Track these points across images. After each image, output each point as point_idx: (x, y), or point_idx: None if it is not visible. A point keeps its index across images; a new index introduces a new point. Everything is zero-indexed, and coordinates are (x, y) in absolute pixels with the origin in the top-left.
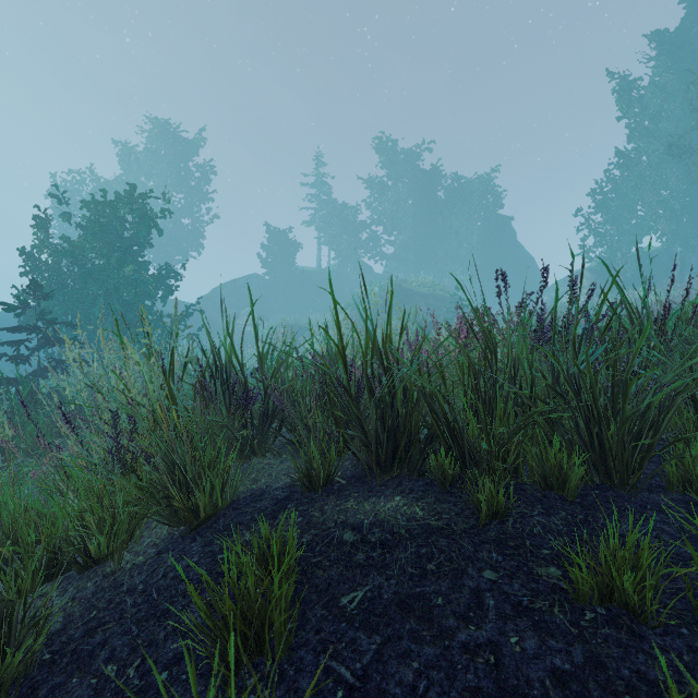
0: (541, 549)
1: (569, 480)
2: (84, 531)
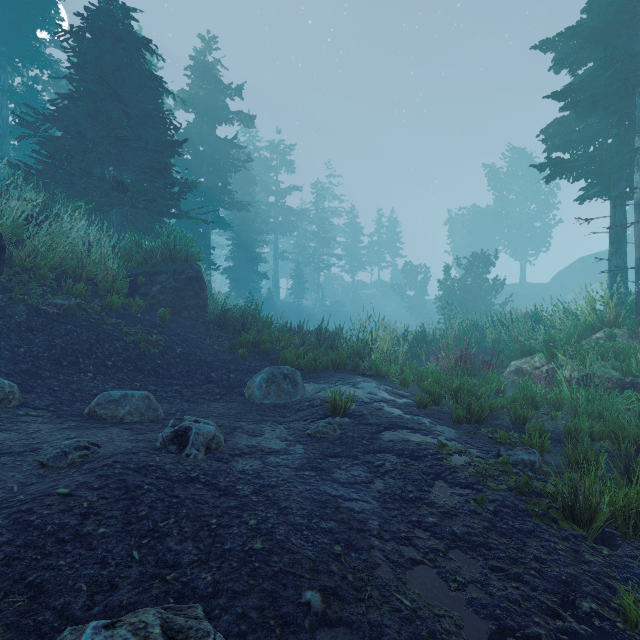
0: None
1: None
2: None
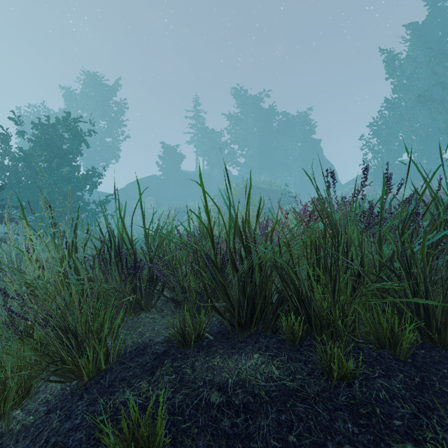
0: (392, 418)
1: (401, 343)
2: None
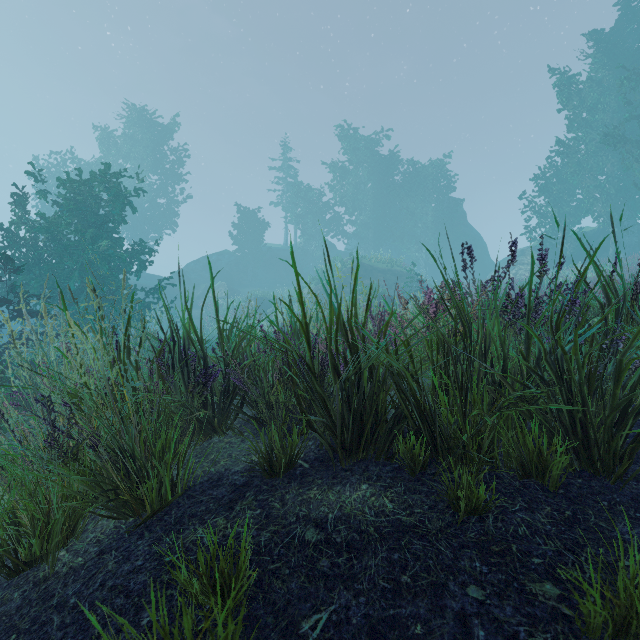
0: (530, 556)
1: (551, 469)
2: (16, 530)
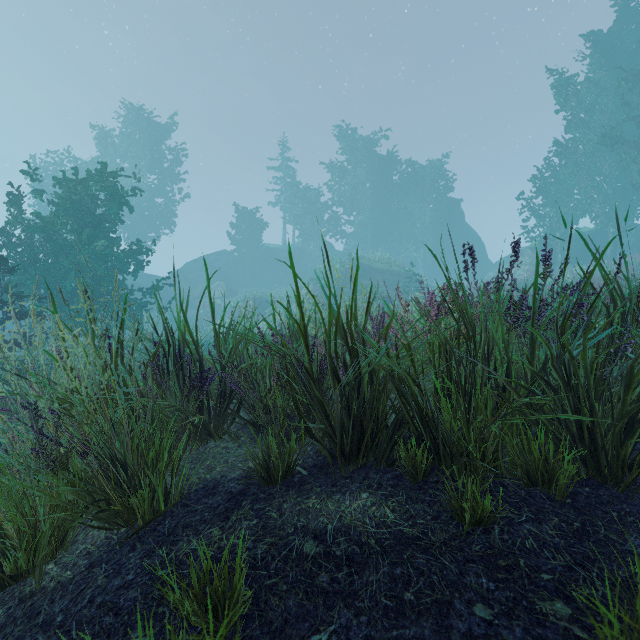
0: (539, 572)
1: (558, 477)
2: (1, 542)
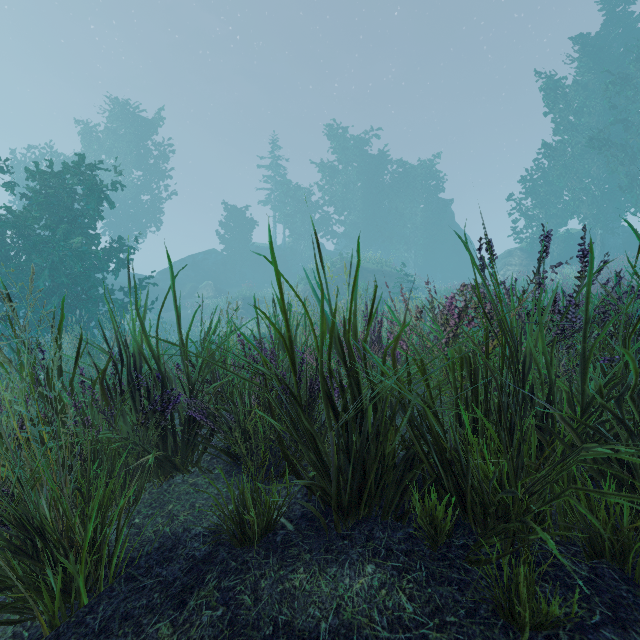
0: None
1: (636, 550)
2: None
